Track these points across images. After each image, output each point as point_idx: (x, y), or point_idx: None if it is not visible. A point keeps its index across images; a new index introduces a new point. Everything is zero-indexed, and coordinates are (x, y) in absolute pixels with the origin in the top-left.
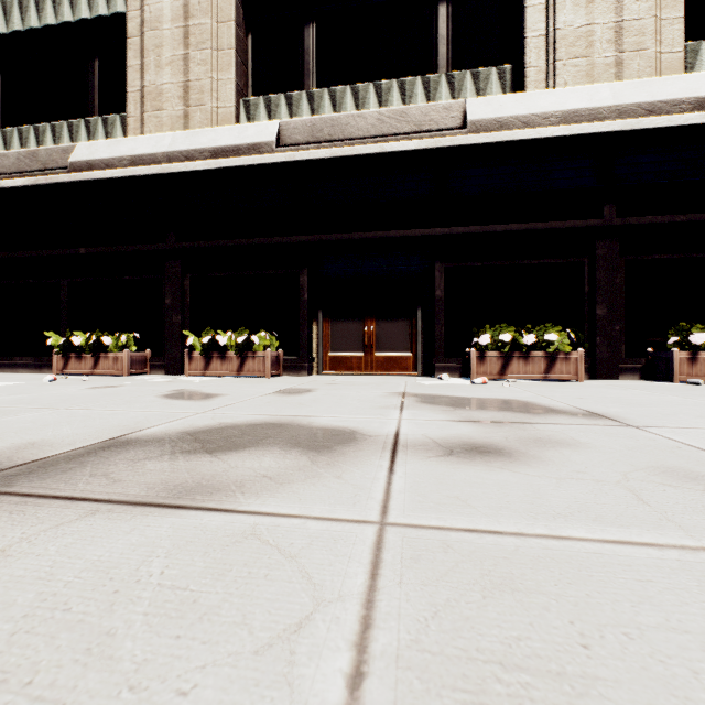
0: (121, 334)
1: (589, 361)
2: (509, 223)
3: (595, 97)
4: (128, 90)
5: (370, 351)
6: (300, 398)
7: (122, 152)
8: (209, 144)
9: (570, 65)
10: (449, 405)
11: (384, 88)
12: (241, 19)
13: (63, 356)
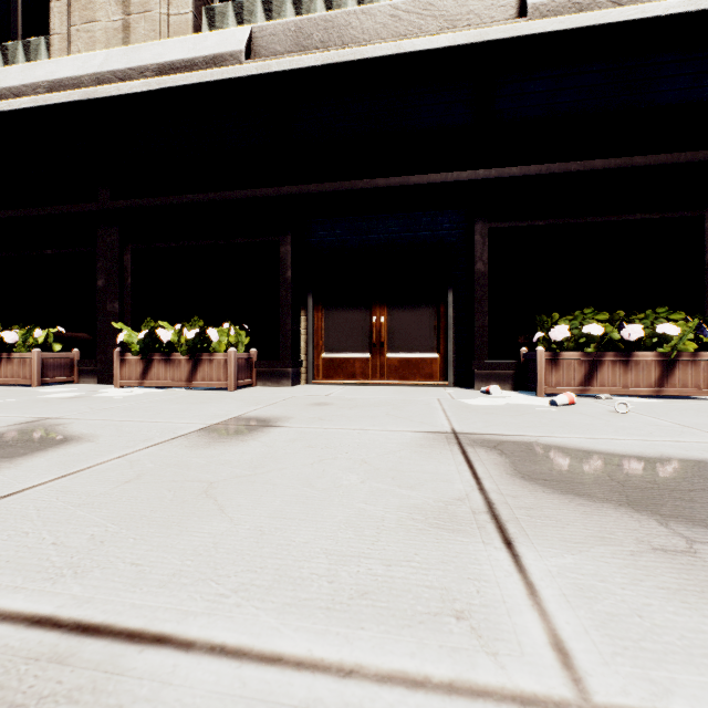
0: (34, 327)
1: None
2: (588, 159)
3: None
4: None
5: (380, 352)
6: (230, 454)
7: (38, 77)
8: (153, 60)
9: None
10: (628, 505)
11: None
12: None
13: None
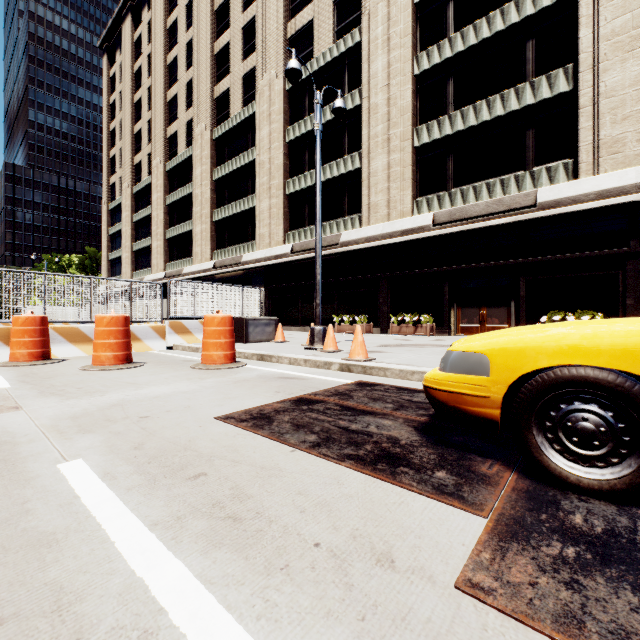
0: (362, 316)
1: None
2: (566, 253)
3: (622, 179)
4: (362, 205)
5: (483, 324)
6: (440, 341)
7: (361, 235)
8: (400, 229)
9: (608, 159)
10: None
11: (491, 184)
12: (414, 160)
13: (339, 325)
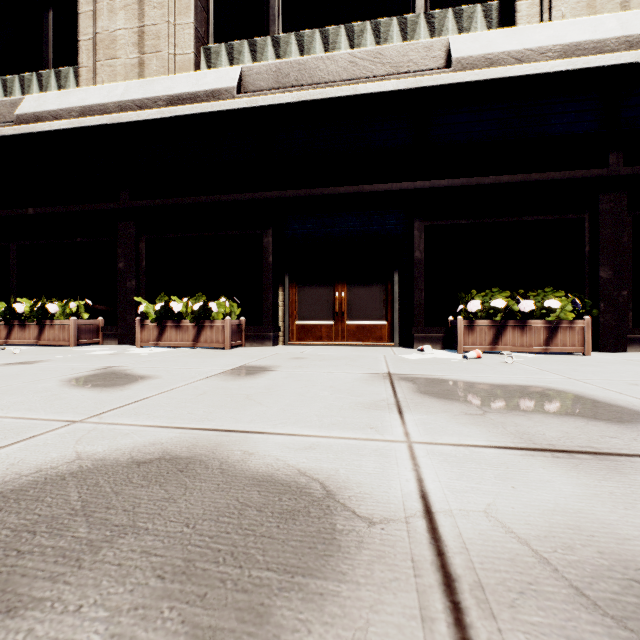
0: (69, 300)
1: (591, 331)
2: (498, 174)
3: (600, 28)
4: (80, 39)
5: (341, 320)
6: (251, 384)
7: (72, 103)
8: (164, 92)
9: None
10: (468, 401)
11: (357, 31)
12: None
13: (5, 324)
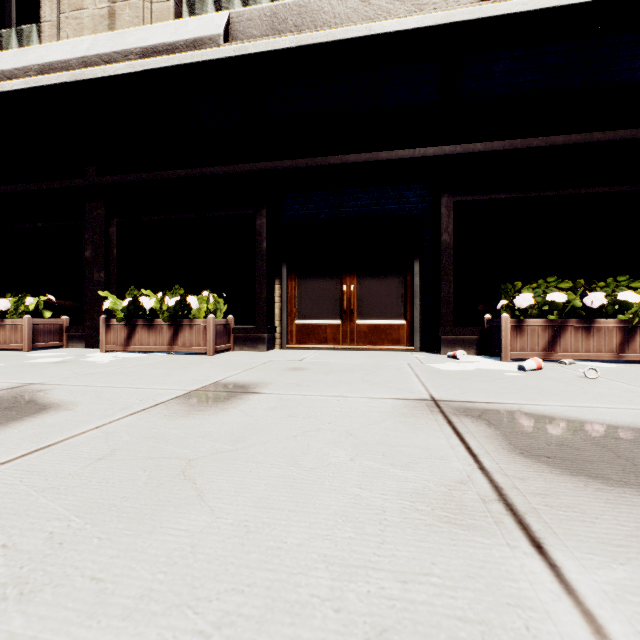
0: (25, 295)
1: None
2: (549, 136)
3: None
4: None
5: (350, 318)
6: (210, 425)
7: (29, 61)
8: (137, 44)
9: None
10: None
11: None
12: None
13: None
